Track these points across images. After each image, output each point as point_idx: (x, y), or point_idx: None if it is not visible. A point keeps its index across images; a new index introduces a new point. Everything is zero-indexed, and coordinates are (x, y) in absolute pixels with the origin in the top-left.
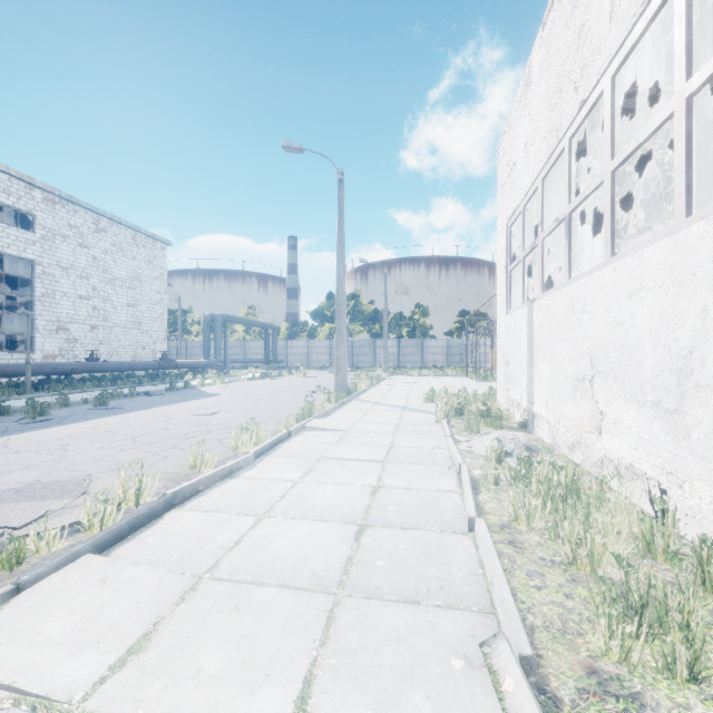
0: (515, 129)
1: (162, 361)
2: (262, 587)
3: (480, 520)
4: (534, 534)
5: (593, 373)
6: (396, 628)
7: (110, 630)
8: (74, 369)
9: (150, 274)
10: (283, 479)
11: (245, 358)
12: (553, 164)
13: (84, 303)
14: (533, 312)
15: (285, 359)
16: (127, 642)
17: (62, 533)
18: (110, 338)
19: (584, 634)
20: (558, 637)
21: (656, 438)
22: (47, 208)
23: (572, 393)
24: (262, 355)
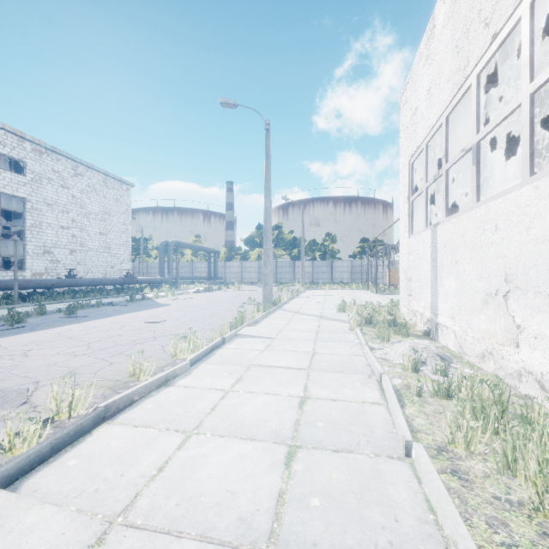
0: (417, 78)
1: (126, 278)
2: (179, 540)
3: (419, 446)
4: (477, 462)
5: (508, 289)
6: None
7: None
8: (54, 284)
9: (118, 209)
10: (215, 388)
11: (193, 275)
12: (458, 100)
13: (65, 232)
14: (437, 234)
15: (224, 276)
16: None
17: None
18: (86, 259)
19: None
20: None
21: None
22: (35, 157)
23: (481, 307)
24: (206, 273)
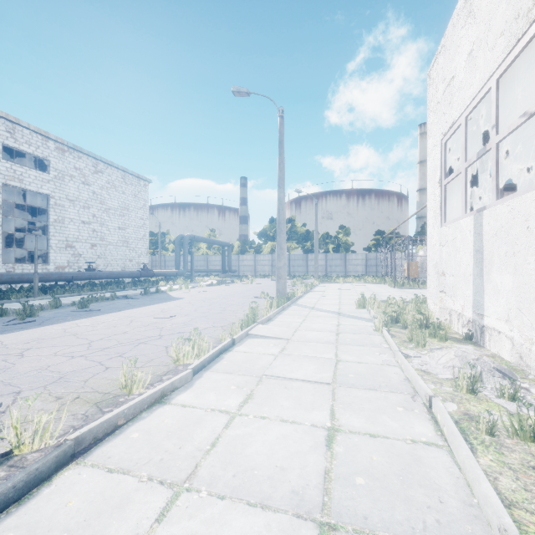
0: (453, 44)
1: (142, 271)
2: None
3: None
4: None
5: None
6: None
7: None
8: (74, 277)
9: (136, 205)
10: (218, 409)
11: (207, 268)
12: (516, 55)
13: (86, 227)
14: (482, 221)
15: (237, 269)
16: None
17: None
18: (106, 253)
19: None
20: None
21: None
22: (58, 155)
23: None
24: (220, 267)
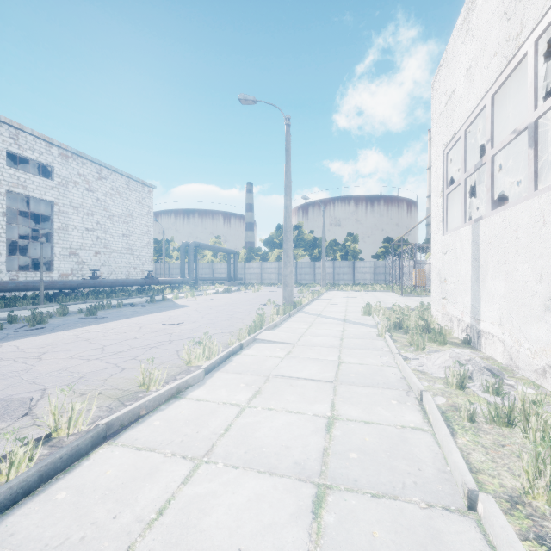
0: (454, 58)
1: (147, 279)
2: None
3: (488, 499)
4: None
5: None
6: None
7: None
8: (79, 285)
9: (140, 211)
10: (230, 402)
11: (213, 276)
12: (508, 75)
13: (89, 234)
14: (479, 230)
15: (243, 277)
16: None
17: None
18: (110, 261)
19: None
20: None
21: None
22: (62, 161)
23: (541, 314)
24: (225, 274)
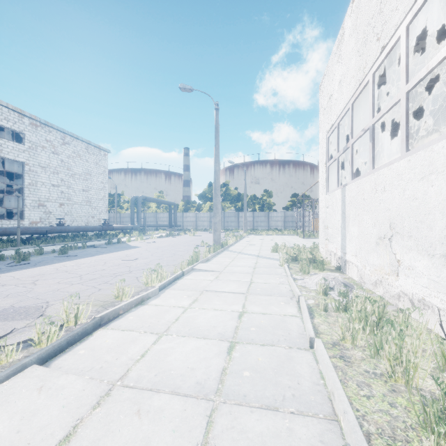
0: (332, 72)
1: (104, 226)
2: (158, 394)
3: (318, 340)
4: (358, 351)
5: (391, 234)
6: (260, 433)
7: (39, 432)
8: (48, 230)
9: (97, 171)
10: (177, 306)
11: (157, 223)
12: (360, 92)
13: (55, 189)
14: (345, 193)
15: (182, 224)
16: (51, 443)
17: (20, 346)
18: (72, 211)
19: (411, 441)
20: (391, 444)
21: (444, 280)
22: (32, 129)
23: (375, 247)
24: (167, 222)
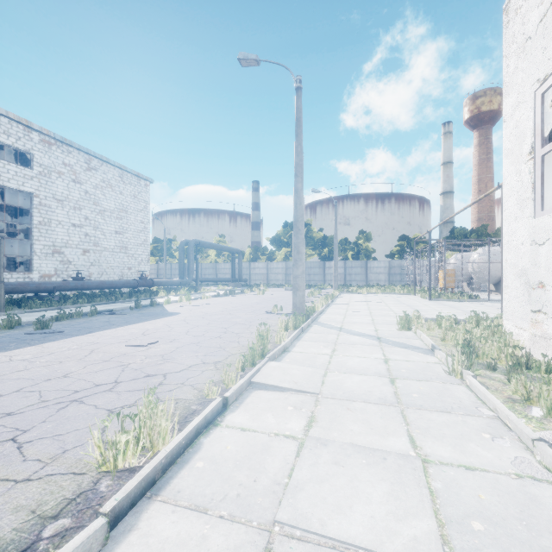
0: None
1: (140, 280)
2: None
3: None
4: None
5: None
6: None
7: None
8: (56, 287)
9: (135, 207)
10: None
11: (216, 277)
12: None
13: (77, 230)
14: None
15: (249, 278)
16: None
17: None
18: (100, 260)
19: None
20: None
21: None
22: (43, 149)
23: None
24: (230, 275)
